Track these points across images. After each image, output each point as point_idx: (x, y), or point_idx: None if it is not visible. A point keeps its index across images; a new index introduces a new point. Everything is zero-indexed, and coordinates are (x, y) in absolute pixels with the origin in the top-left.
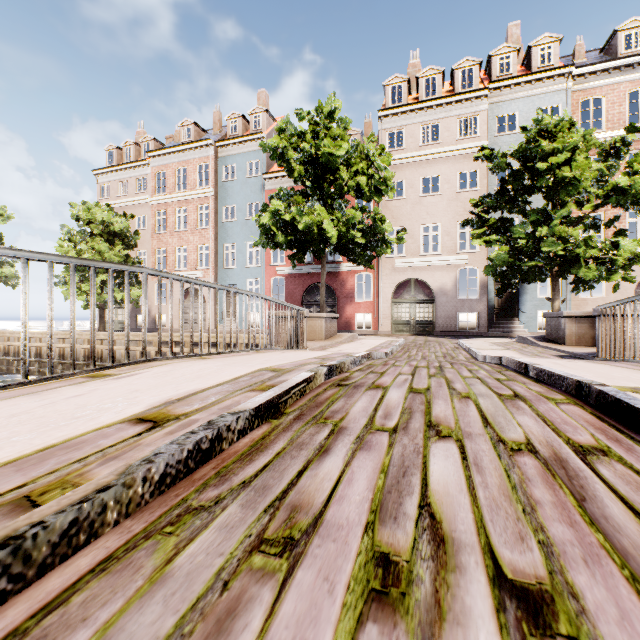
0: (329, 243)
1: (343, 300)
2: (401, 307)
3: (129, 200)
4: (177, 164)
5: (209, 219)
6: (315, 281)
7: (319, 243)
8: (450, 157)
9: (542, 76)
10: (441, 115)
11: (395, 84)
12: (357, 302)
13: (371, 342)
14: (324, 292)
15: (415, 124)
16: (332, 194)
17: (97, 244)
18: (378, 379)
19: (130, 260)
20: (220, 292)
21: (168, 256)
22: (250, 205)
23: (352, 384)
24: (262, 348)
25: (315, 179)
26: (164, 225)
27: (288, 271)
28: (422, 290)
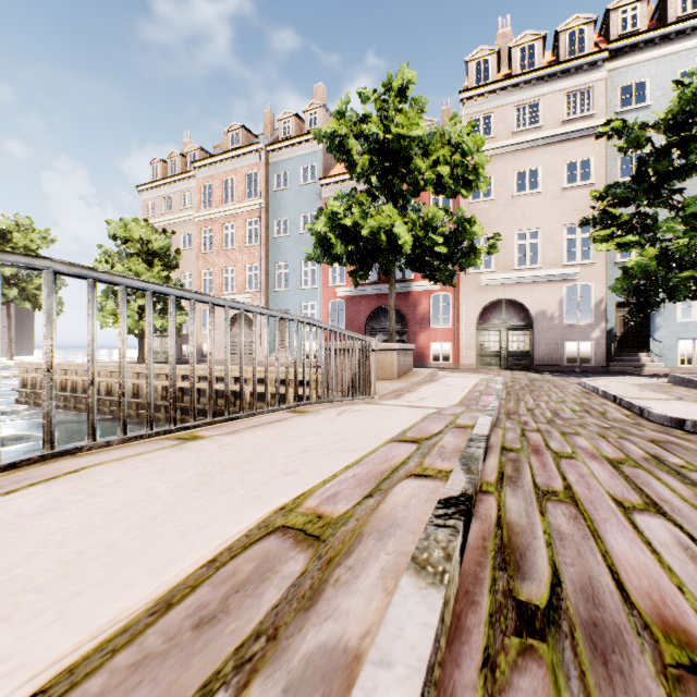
0: (400, 254)
1: (415, 326)
2: (488, 335)
3: (173, 217)
4: (224, 174)
5: (259, 235)
6: (381, 304)
7: (387, 255)
8: (554, 143)
9: (685, 26)
10: (542, 91)
11: (480, 58)
12: (432, 329)
13: (460, 382)
14: (393, 316)
15: (507, 105)
16: (404, 192)
17: (134, 265)
18: (608, 553)
19: (171, 283)
20: (271, 318)
21: (214, 278)
22: (305, 218)
23: (567, 613)
24: (308, 402)
25: (383, 174)
26: (211, 244)
27: (349, 292)
28: (516, 313)
